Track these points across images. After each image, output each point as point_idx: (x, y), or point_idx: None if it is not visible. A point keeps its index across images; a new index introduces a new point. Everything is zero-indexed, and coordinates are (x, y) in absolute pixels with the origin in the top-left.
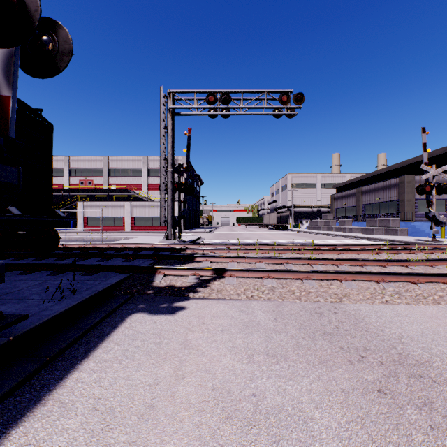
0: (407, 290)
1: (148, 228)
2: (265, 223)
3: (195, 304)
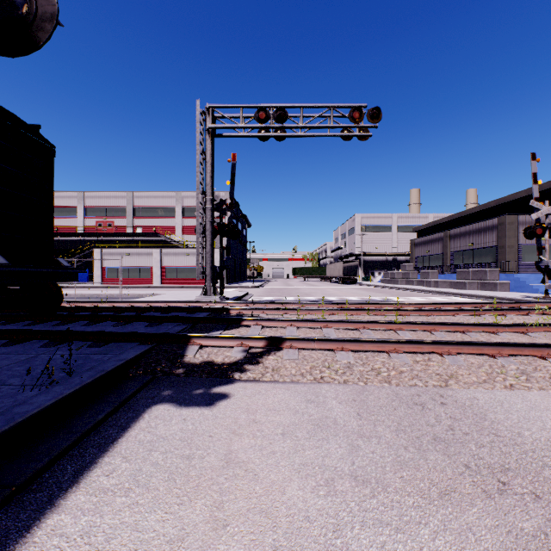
0: (536, 369)
1: (182, 282)
2: (327, 275)
3: (242, 390)
